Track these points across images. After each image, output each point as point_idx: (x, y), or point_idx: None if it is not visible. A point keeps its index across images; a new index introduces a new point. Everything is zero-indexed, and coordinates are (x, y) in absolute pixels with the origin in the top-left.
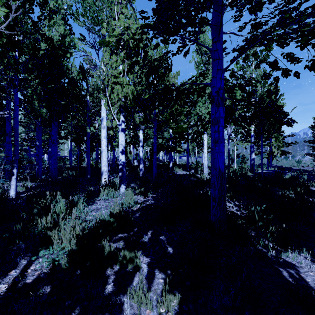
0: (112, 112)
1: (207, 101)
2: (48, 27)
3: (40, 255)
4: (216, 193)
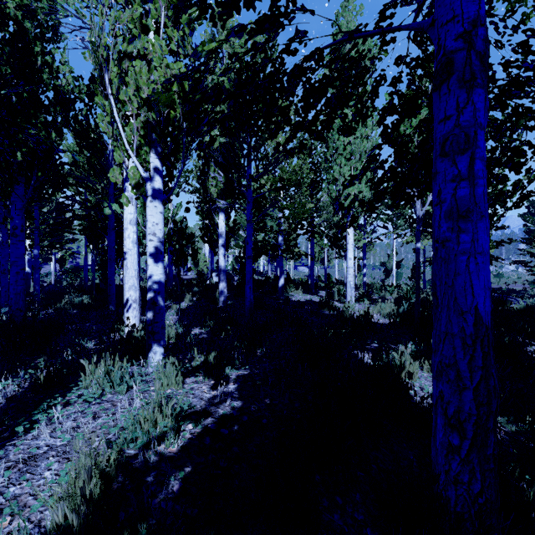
0: (124, 143)
1: (356, 155)
2: None
3: None
4: (468, 404)
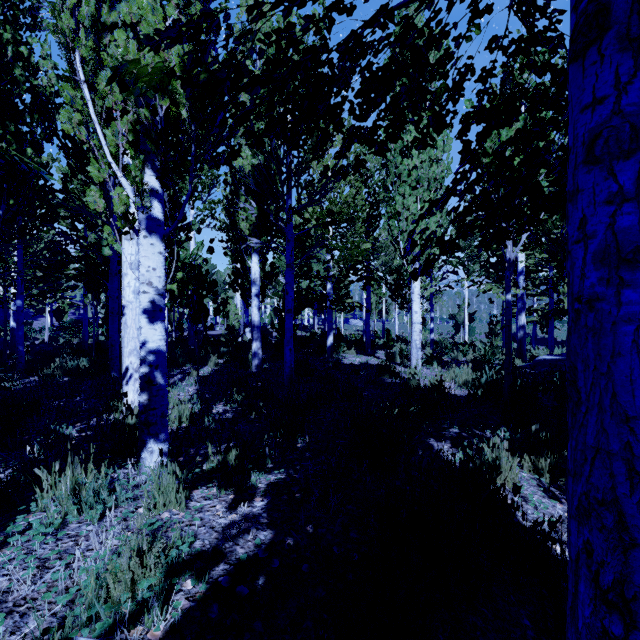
0: (105, 153)
1: (423, 183)
2: None
3: None
4: (639, 573)
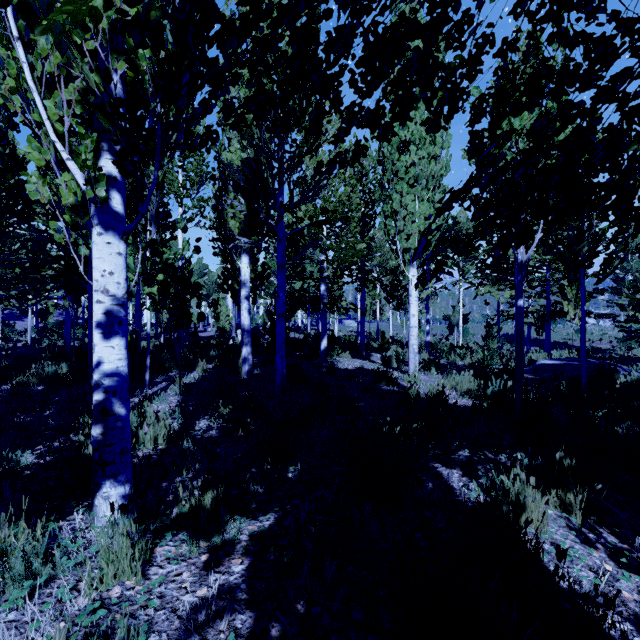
0: (47, 130)
1: (422, 180)
2: None
3: None
4: None
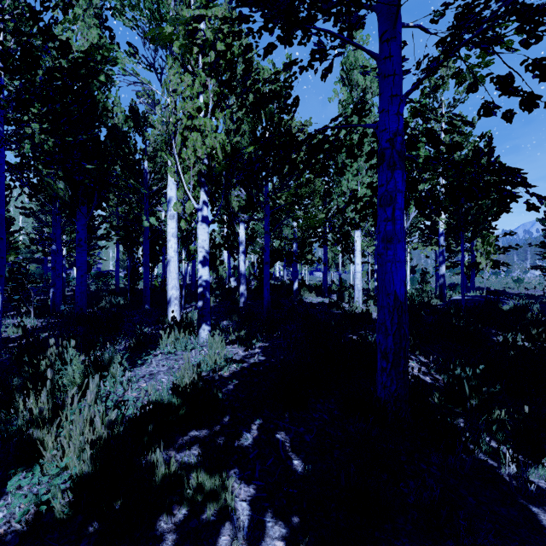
0: (184, 186)
1: (362, 171)
2: (68, 31)
3: (10, 487)
4: (390, 343)
